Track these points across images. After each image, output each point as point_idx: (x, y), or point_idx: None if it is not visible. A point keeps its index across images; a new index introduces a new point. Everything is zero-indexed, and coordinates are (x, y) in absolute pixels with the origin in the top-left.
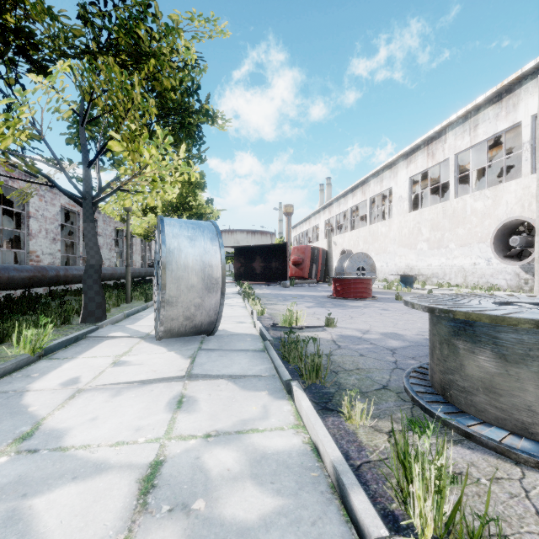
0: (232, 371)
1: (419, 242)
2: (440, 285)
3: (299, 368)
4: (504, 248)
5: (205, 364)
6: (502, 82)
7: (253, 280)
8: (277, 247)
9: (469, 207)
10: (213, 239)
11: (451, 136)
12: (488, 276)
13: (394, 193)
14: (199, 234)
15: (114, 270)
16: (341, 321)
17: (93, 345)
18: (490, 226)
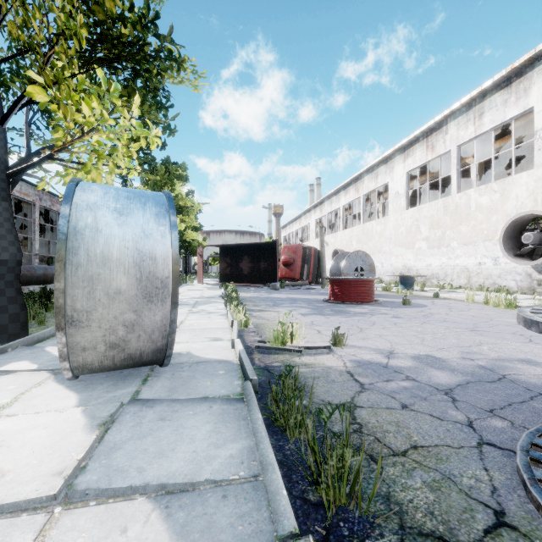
0: (170, 471)
1: (418, 240)
2: (442, 286)
3: (308, 467)
4: (513, 247)
5: (121, 447)
6: (512, 65)
7: (240, 282)
8: (266, 245)
9: (473, 202)
10: (160, 215)
11: (453, 126)
12: (495, 277)
13: (390, 189)
14: (136, 206)
15: None
16: (350, 335)
17: None
18: (498, 222)
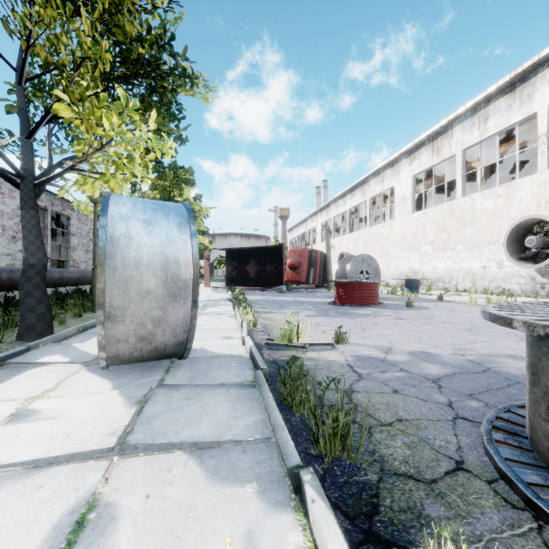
0: (199, 433)
1: (424, 244)
2: (447, 289)
3: (311, 429)
4: (517, 250)
5: (158, 417)
6: (516, 70)
7: (246, 285)
8: (272, 249)
9: (478, 206)
10: (182, 225)
11: (459, 130)
12: (499, 280)
13: (396, 192)
14: (161, 217)
15: (82, 273)
16: (352, 334)
17: (6, 378)
18: (502, 226)
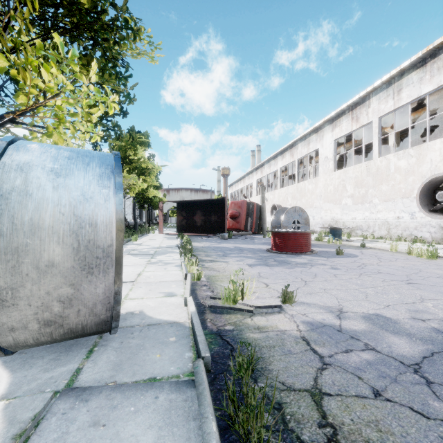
0: None
1: (344, 197)
2: (365, 236)
3: None
4: (428, 203)
5: None
6: (427, 47)
7: (194, 232)
8: (216, 201)
9: (393, 165)
10: (104, 176)
11: (375, 100)
12: (411, 229)
13: (320, 154)
14: (77, 167)
15: None
16: (296, 289)
17: None
18: (414, 182)
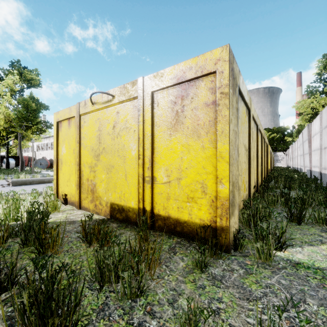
0: None
1: None
2: None
3: None
4: None
5: None
6: None
7: None
8: (15, 156)
9: None
10: (14, 160)
11: None
12: None
13: None
14: (12, 160)
15: None
16: None
17: None
18: None
